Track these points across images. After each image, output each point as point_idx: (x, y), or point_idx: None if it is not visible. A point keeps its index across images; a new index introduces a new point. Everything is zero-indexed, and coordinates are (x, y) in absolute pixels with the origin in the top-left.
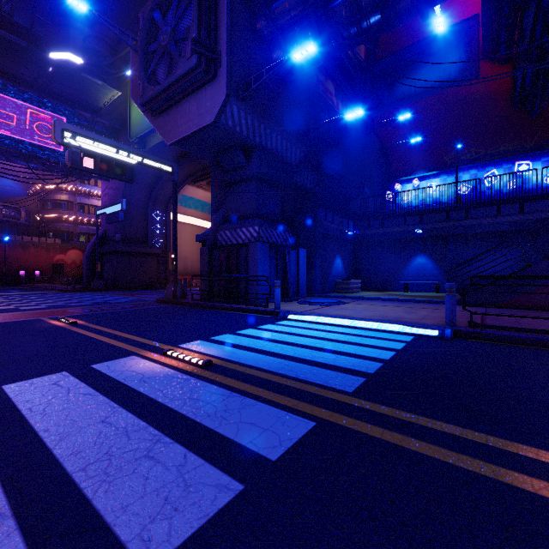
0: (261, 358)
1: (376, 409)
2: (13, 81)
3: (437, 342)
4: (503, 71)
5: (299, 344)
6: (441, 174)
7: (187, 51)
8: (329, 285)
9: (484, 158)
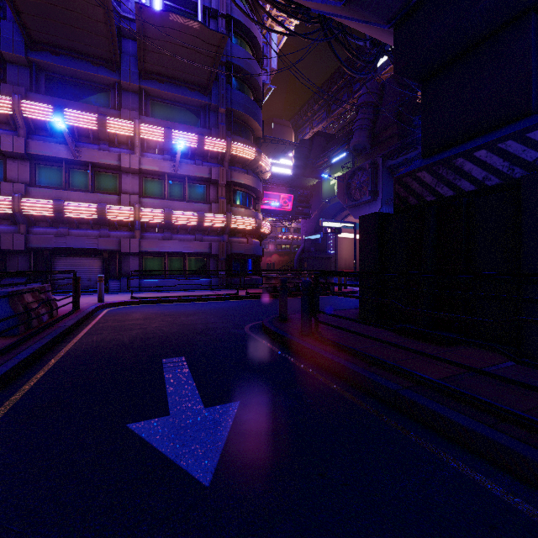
0: None
1: None
2: (277, 186)
3: None
4: None
5: None
6: None
7: (367, 194)
8: None
9: None
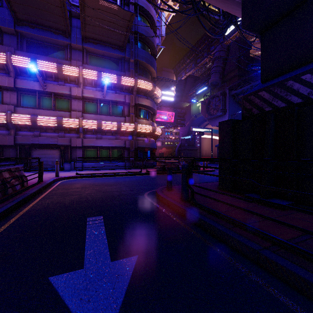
0: None
1: None
2: (165, 107)
3: None
4: None
5: None
6: None
7: (219, 111)
8: None
9: None
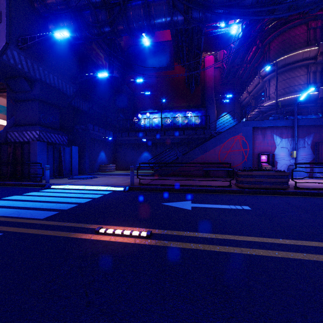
0: (3, 210)
1: (46, 223)
2: None
3: (119, 193)
4: (183, 70)
5: (41, 201)
6: (159, 112)
7: None
8: (96, 167)
9: (176, 107)
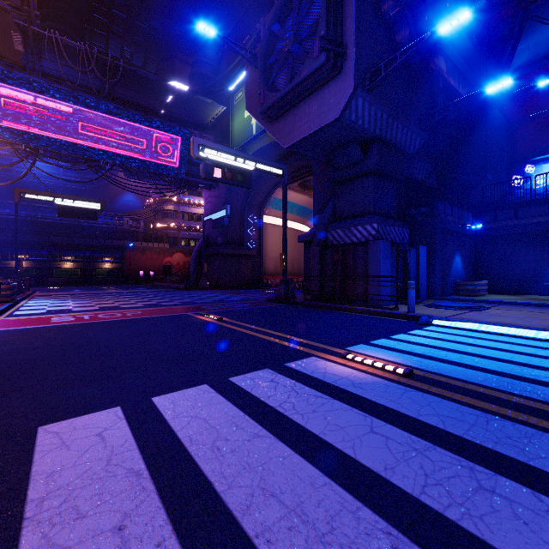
0: (464, 372)
1: None
2: (144, 112)
3: None
4: None
5: (490, 357)
6: None
7: (314, 51)
8: (448, 286)
9: None
